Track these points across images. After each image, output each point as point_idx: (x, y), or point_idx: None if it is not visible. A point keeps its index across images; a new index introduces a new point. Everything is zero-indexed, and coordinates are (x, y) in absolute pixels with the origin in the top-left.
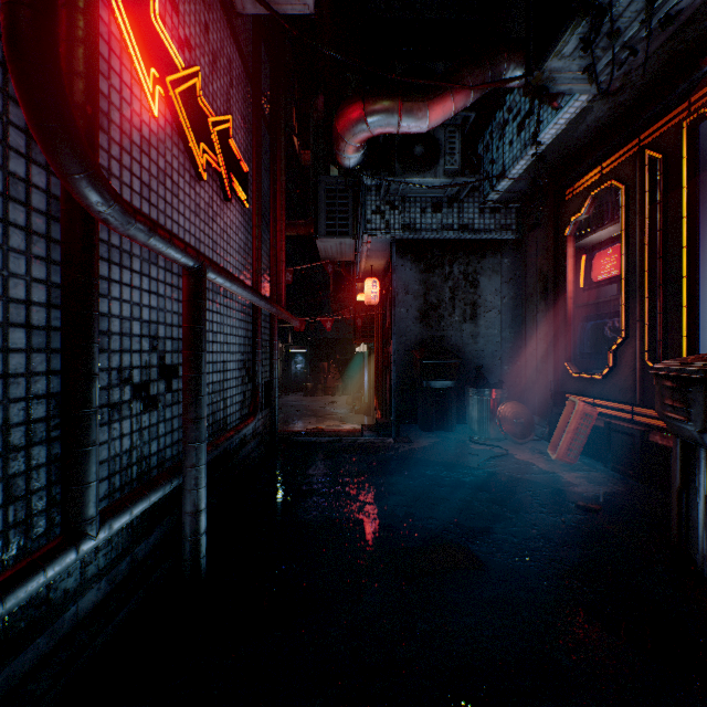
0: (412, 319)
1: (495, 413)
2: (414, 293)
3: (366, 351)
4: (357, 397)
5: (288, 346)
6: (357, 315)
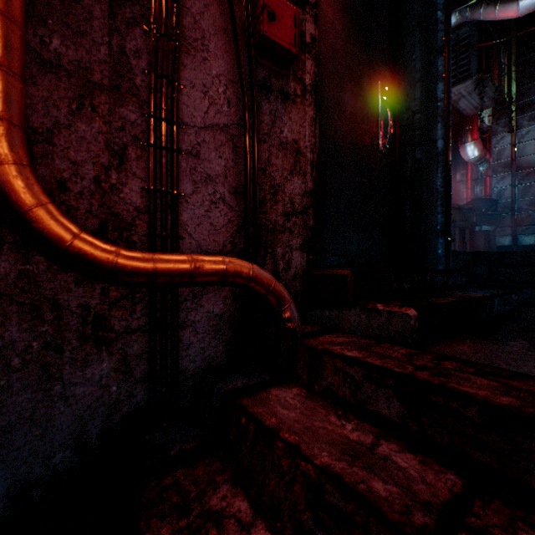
0: None
1: None
2: None
3: None
4: None
5: None
6: None
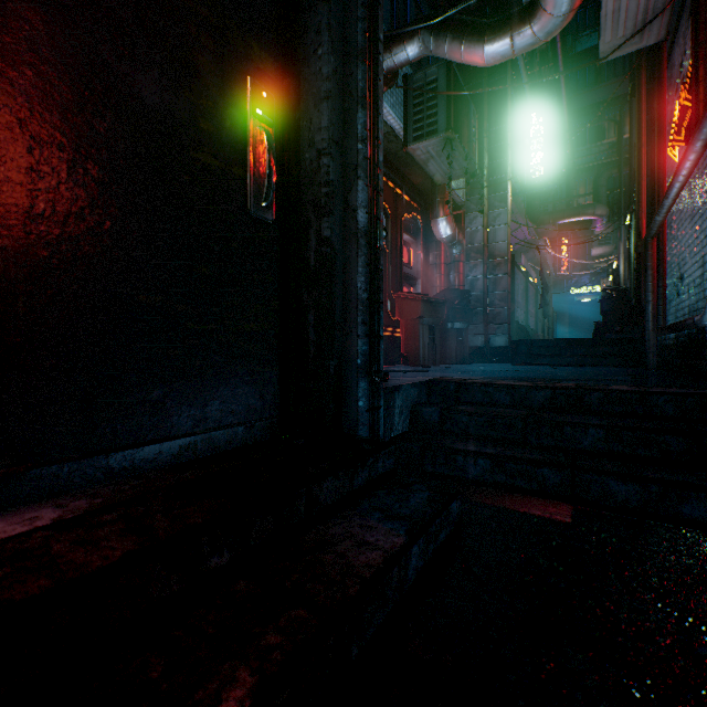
0: None
1: None
2: None
3: None
4: None
5: None
6: None
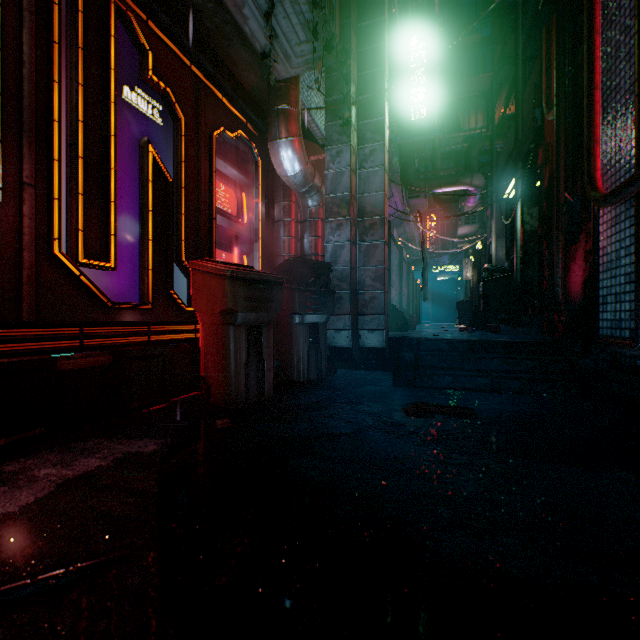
0: None
1: None
2: None
3: None
4: None
5: None
6: None
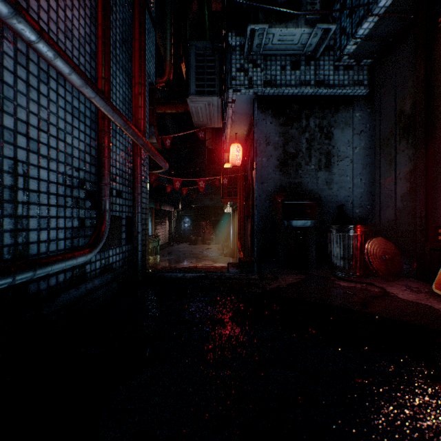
0: (272, 168)
1: (361, 250)
2: (274, 144)
3: (231, 213)
4: (225, 244)
5: (179, 211)
6: (224, 176)
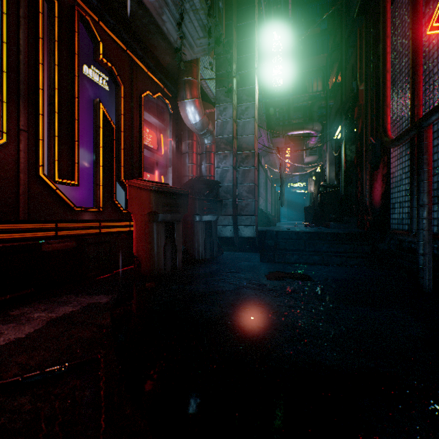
0: None
1: None
2: None
3: None
4: None
5: None
6: None
